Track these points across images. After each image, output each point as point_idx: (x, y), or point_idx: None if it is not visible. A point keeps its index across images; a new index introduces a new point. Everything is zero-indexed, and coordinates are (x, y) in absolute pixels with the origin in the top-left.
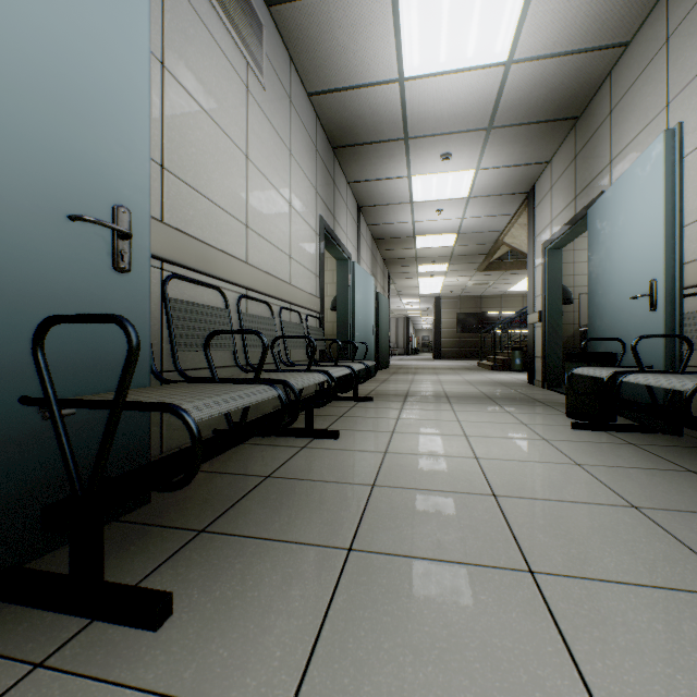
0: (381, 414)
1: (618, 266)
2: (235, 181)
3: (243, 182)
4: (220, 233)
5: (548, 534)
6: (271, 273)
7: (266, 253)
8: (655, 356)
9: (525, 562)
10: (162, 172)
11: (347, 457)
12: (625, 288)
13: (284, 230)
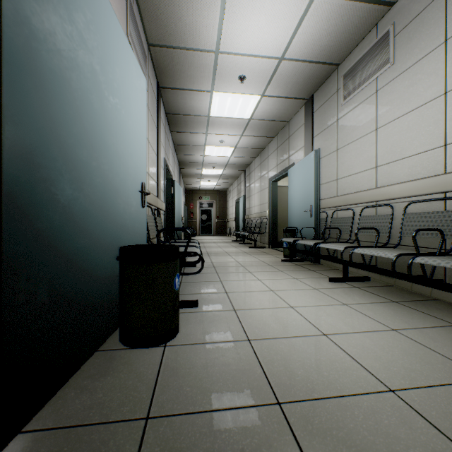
0: (375, 309)
1: (115, 130)
2: (367, 152)
3: (373, 146)
4: (358, 184)
5: (239, 269)
6: (405, 180)
7: (397, 169)
8: (143, 243)
9: (243, 266)
10: (337, 181)
11: (304, 275)
12: (123, 168)
13: (430, 129)
